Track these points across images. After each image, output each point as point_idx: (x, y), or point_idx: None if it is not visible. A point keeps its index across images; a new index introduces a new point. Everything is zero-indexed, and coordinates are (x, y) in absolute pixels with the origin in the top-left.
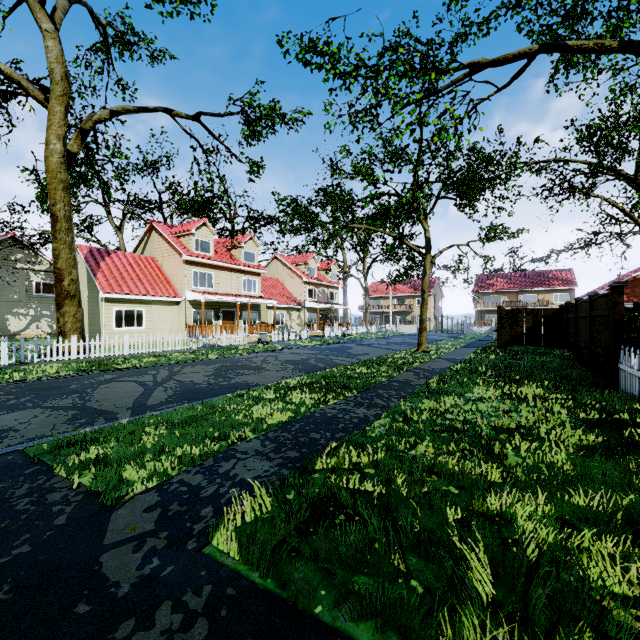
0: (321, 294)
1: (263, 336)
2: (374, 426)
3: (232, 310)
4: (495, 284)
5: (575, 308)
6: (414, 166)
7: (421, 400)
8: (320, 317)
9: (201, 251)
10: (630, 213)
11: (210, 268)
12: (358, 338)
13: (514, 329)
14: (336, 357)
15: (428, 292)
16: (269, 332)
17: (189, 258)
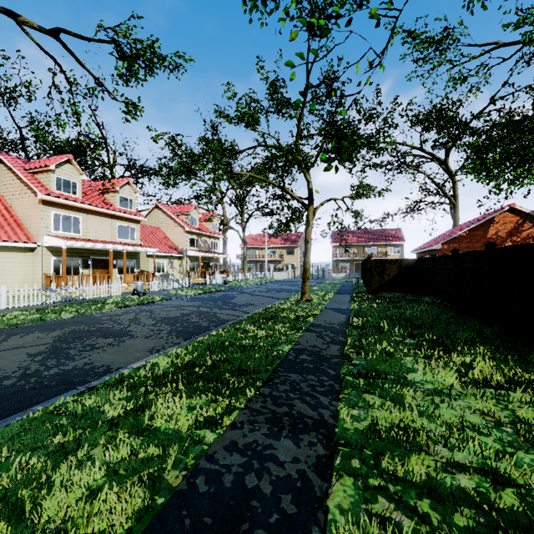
0: (203, 243)
1: (139, 286)
2: (336, 529)
3: (105, 258)
4: (347, 239)
5: (453, 259)
6: (381, 4)
7: (362, 397)
8: (202, 265)
9: (64, 191)
10: (442, 187)
11: (76, 211)
12: (239, 285)
13: (382, 277)
14: (220, 310)
15: (295, 244)
16: (148, 281)
17: (46, 197)
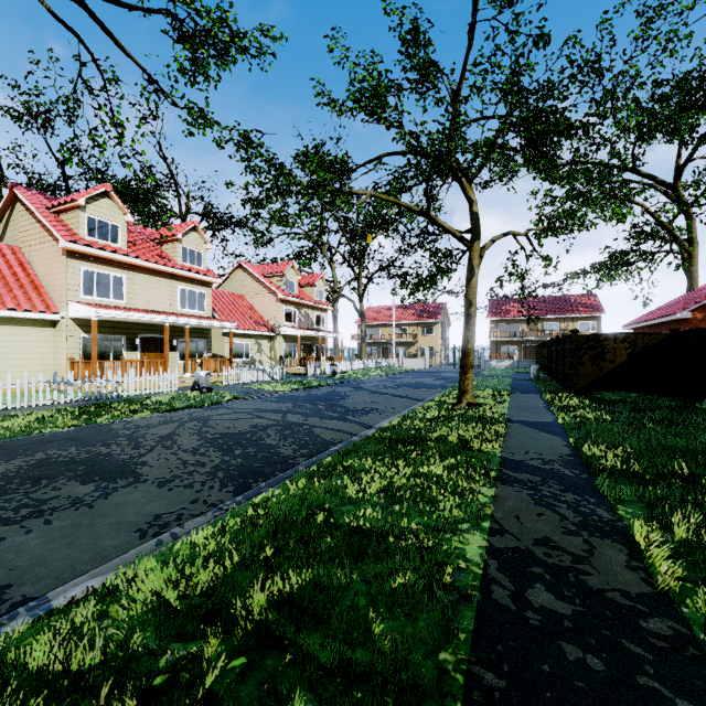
0: (303, 317)
1: (202, 378)
2: None
3: (161, 336)
4: (512, 310)
5: None
6: None
7: None
8: (302, 348)
9: (100, 238)
10: (670, 227)
11: (118, 268)
12: (354, 377)
13: (598, 365)
14: (321, 420)
15: (435, 319)
16: (222, 370)
17: (71, 246)
